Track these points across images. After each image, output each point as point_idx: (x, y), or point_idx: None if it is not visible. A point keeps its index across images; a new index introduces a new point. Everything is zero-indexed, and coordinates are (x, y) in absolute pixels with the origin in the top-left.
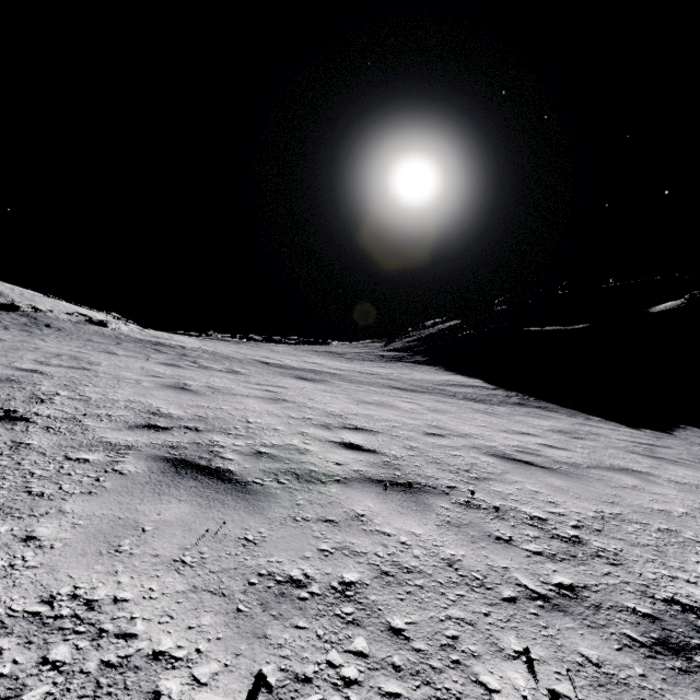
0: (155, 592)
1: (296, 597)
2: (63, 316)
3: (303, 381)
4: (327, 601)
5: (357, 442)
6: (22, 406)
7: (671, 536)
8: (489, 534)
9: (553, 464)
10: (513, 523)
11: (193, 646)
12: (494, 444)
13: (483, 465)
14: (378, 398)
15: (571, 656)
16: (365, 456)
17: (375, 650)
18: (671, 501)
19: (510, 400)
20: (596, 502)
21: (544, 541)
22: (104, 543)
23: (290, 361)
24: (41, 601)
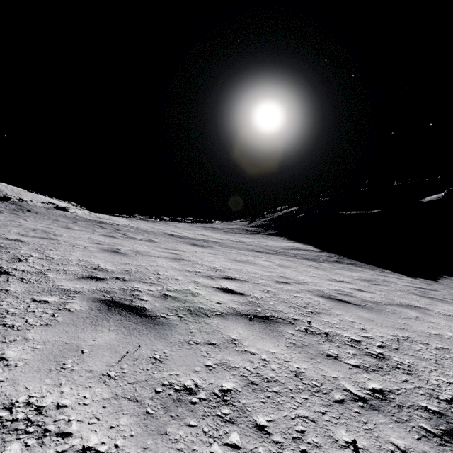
0: (87, 399)
1: (189, 402)
2: (39, 204)
3: (196, 246)
4: (211, 404)
5: (231, 288)
6: (6, 264)
7: (445, 353)
8: (322, 352)
9: (362, 302)
10: (338, 344)
11: (112, 442)
12: (322, 289)
13: (316, 303)
14: (245, 258)
15: (385, 445)
16: (237, 297)
17: (245, 442)
18: (442, 328)
19: (331, 259)
20: (393, 329)
21: (360, 357)
22: (53, 362)
23: (187, 233)
24: (3, 407)
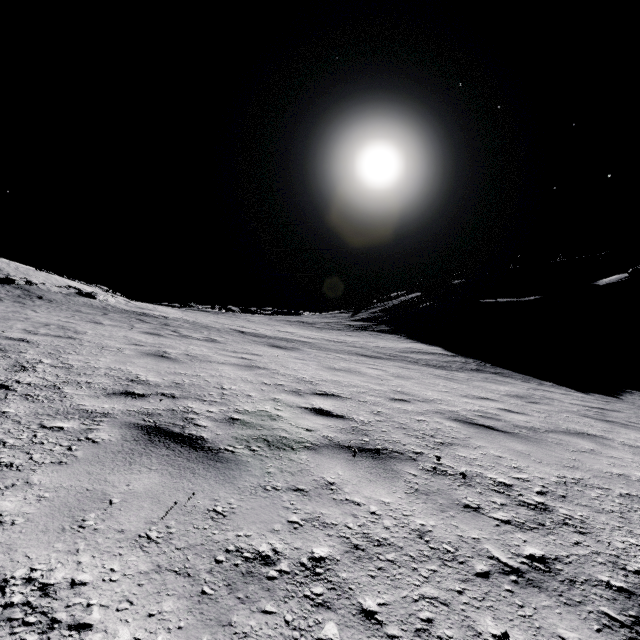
0: (116, 573)
1: (264, 576)
2: (55, 289)
3: (276, 348)
4: (296, 579)
5: (326, 408)
6: (4, 374)
7: (633, 501)
8: (457, 502)
9: (513, 428)
10: (480, 490)
11: (151, 638)
12: (456, 409)
13: (447, 430)
14: (346, 365)
15: None
16: (335, 422)
17: (347, 637)
18: (627, 465)
19: (468, 367)
20: (557, 467)
21: (511, 509)
22: (68, 517)
23: (264, 330)
24: None
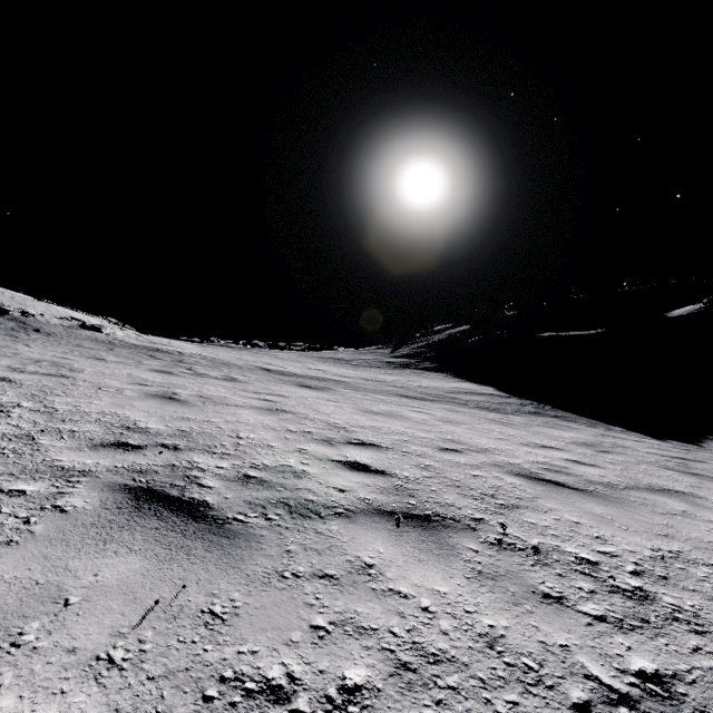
0: None
1: None
2: (55, 321)
3: (306, 389)
4: None
5: (363, 461)
6: None
7: None
8: (533, 589)
9: (587, 485)
10: (559, 570)
11: None
12: (518, 461)
13: (510, 488)
14: (386, 408)
15: None
16: (373, 479)
17: None
18: None
19: (525, 409)
20: (649, 536)
21: (603, 598)
22: None
23: (293, 368)
24: None
